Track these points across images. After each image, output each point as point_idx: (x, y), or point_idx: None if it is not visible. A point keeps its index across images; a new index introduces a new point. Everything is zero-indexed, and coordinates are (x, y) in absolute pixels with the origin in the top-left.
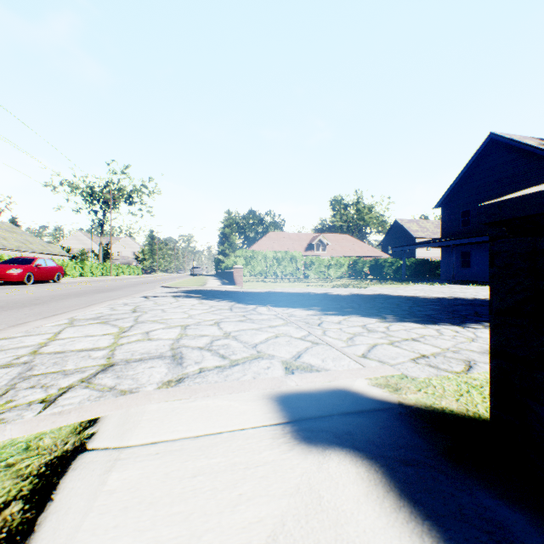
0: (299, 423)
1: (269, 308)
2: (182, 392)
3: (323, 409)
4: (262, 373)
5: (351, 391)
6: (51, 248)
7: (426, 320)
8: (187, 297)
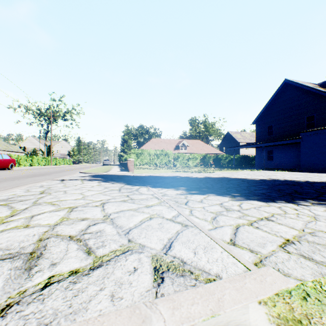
0: None
1: (148, 188)
2: None
3: None
4: (124, 283)
5: None
6: (12, 147)
7: (265, 198)
8: (91, 180)
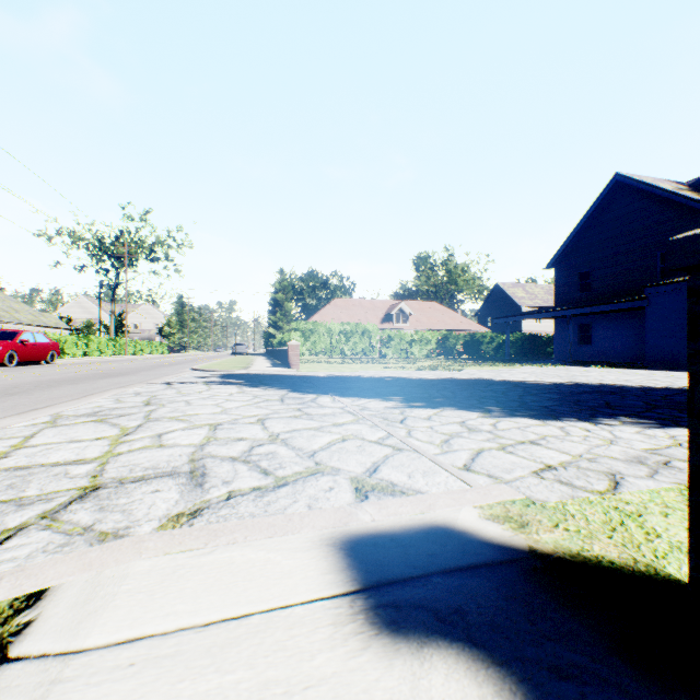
0: (378, 592)
1: (333, 398)
2: (194, 536)
3: (415, 563)
4: (321, 498)
5: (455, 529)
6: (45, 318)
7: (544, 415)
8: (224, 383)
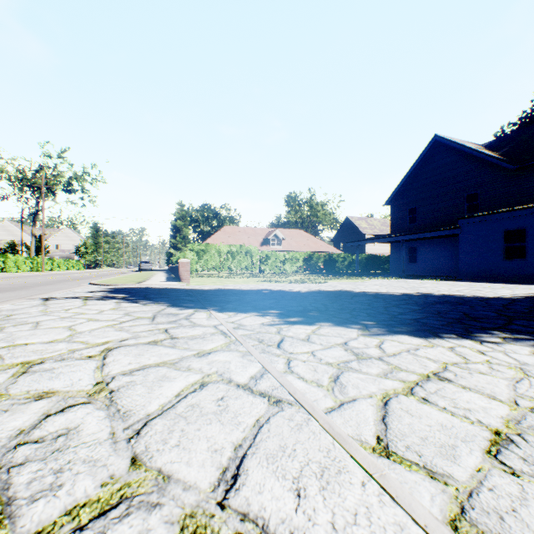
0: None
1: (210, 313)
2: None
3: None
4: None
5: None
6: None
7: (421, 330)
8: (105, 298)
